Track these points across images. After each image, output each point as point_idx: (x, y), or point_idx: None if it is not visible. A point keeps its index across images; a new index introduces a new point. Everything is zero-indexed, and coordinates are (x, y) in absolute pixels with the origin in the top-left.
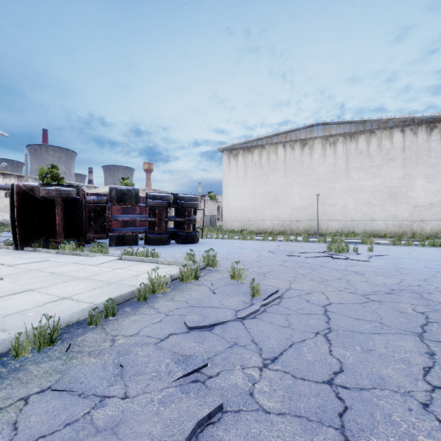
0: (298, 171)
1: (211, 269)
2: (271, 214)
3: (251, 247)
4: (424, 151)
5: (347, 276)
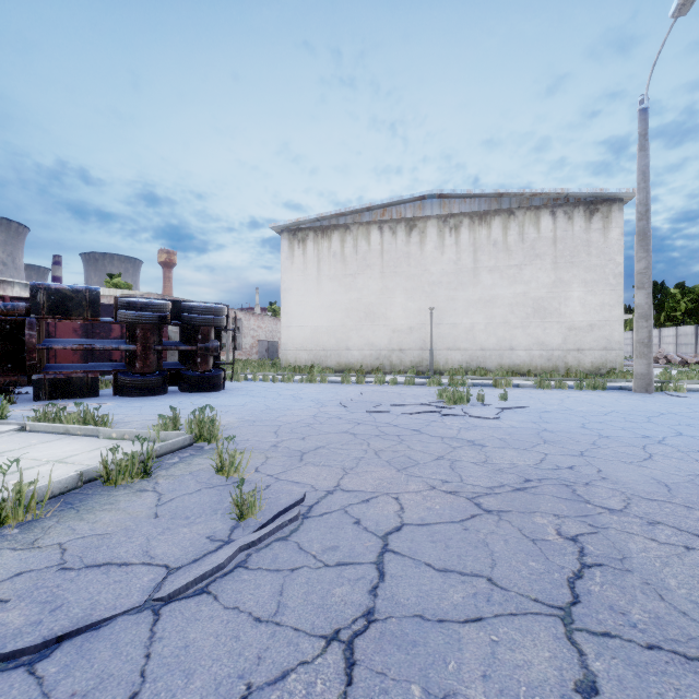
0: (402, 269)
1: (203, 448)
2: (359, 339)
3: (313, 397)
4: (582, 246)
5: (455, 452)
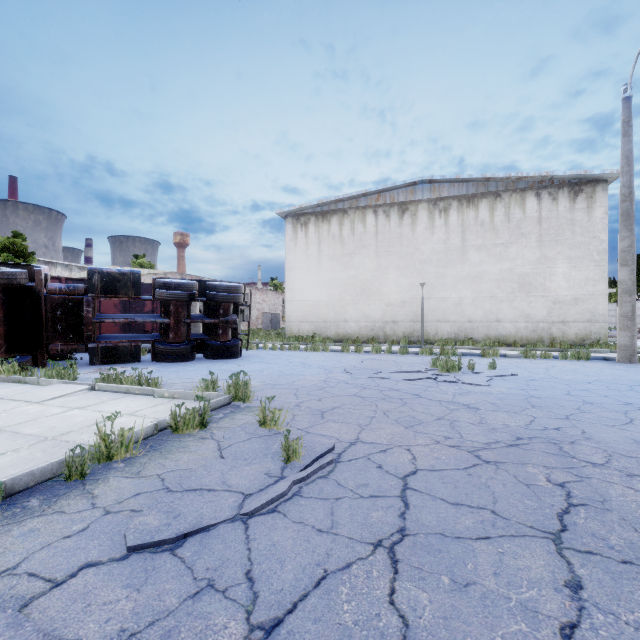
0: (394, 249)
1: (240, 406)
2: (356, 312)
3: (319, 364)
4: (567, 225)
5: (453, 414)
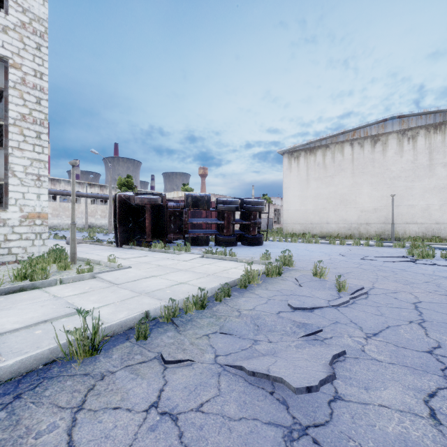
0: (367, 170)
1: (288, 268)
2: (336, 217)
3: (318, 250)
4: None
5: (436, 280)
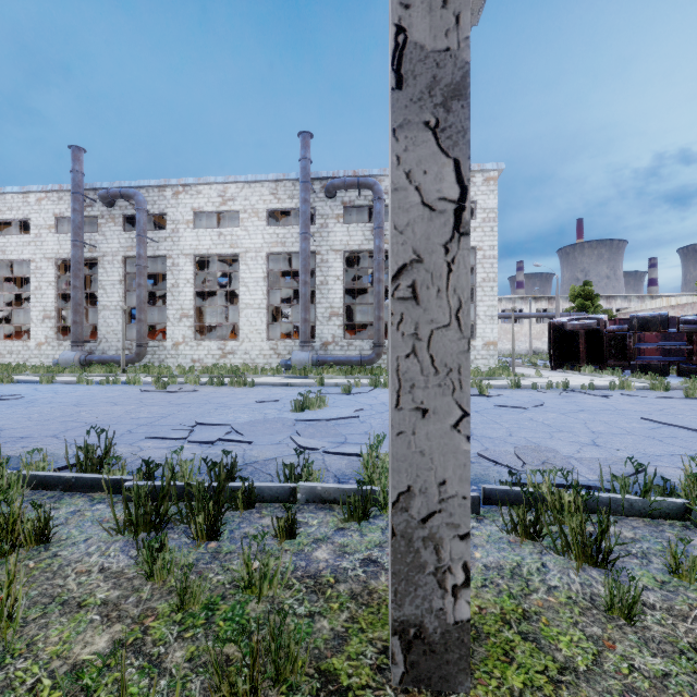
0: None
1: None
2: None
3: None
4: None
5: None
